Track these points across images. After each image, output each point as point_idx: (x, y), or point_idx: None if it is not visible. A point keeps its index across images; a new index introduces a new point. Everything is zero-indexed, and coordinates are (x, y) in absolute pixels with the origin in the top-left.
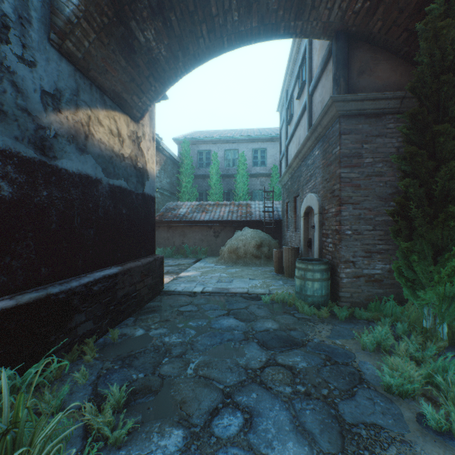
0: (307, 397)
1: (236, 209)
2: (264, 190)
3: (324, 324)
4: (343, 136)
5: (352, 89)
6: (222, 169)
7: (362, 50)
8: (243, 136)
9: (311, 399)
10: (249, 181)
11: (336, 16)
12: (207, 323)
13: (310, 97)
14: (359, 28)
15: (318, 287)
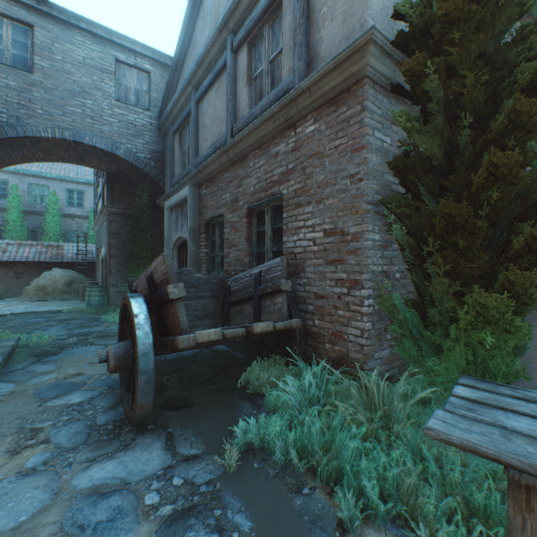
0: (72, 325)
1: (45, 250)
2: (77, 235)
3: (97, 314)
4: (111, 223)
5: (116, 201)
6: (25, 204)
7: (122, 183)
8: (55, 174)
9: (74, 325)
10: (64, 221)
11: (105, 168)
12: (22, 321)
13: (104, 187)
14: (118, 175)
15: (99, 299)
